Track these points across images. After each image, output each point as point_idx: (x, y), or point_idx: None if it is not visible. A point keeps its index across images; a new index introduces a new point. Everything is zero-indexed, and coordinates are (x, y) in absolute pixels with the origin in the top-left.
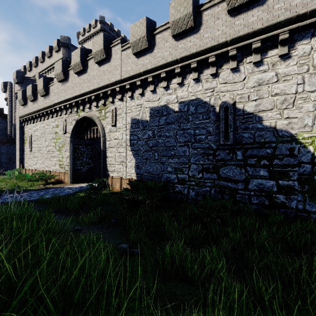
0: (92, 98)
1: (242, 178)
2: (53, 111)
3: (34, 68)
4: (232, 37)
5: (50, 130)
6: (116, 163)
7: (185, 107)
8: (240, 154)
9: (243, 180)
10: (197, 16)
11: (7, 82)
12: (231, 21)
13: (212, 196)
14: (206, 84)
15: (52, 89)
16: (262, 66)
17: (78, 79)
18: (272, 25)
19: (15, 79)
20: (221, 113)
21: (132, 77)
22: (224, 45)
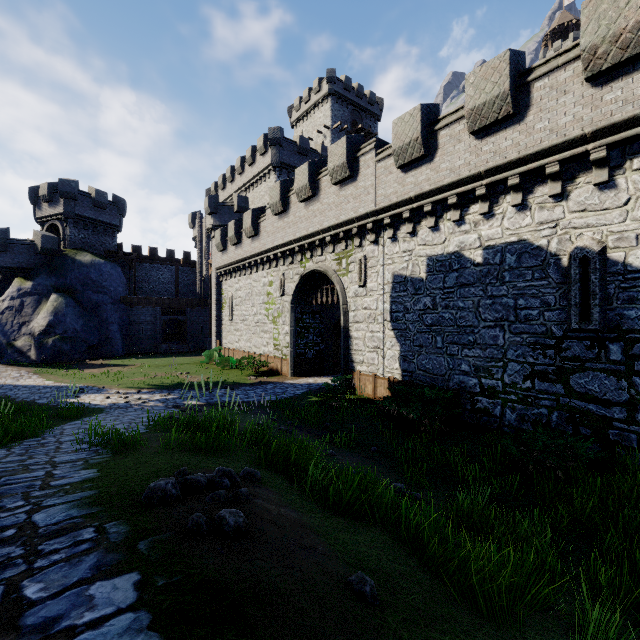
0: (326, 241)
1: (621, 399)
2: (265, 261)
3: (229, 184)
4: (596, 127)
5: (259, 290)
6: (367, 349)
7: (497, 256)
8: (617, 351)
9: (623, 403)
10: (520, 91)
11: (196, 213)
12: (595, 95)
13: (552, 425)
14: (539, 213)
15: (264, 226)
16: None
17: (304, 211)
18: None
19: (207, 209)
20: (573, 270)
21: (395, 205)
22: (578, 141)
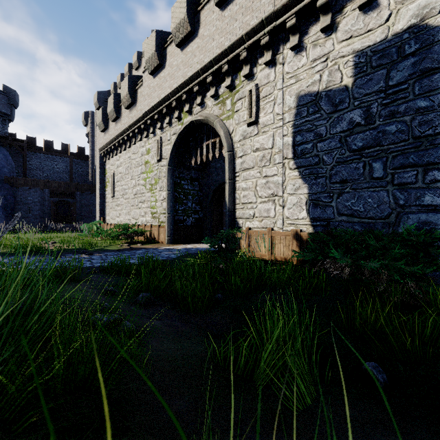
0: (206, 82)
1: None
2: (142, 128)
3: (120, 90)
4: None
5: (137, 161)
6: (259, 199)
7: None
8: None
9: None
10: None
11: (89, 112)
12: None
13: None
14: None
15: (141, 91)
16: None
17: (182, 56)
18: None
19: (96, 103)
20: None
21: None
22: None
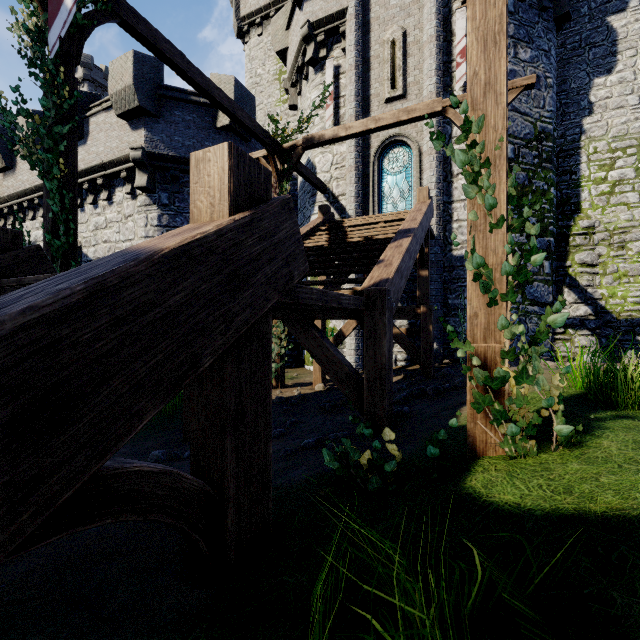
0: None
1: None
2: None
3: None
4: None
5: None
6: None
7: None
8: None
9: None
10: None
11: None
12: None
13: None
14: None
15: None
16: (98, 209)
17: None
18: (90, 168)
19: None
20: None
21: None
22: None
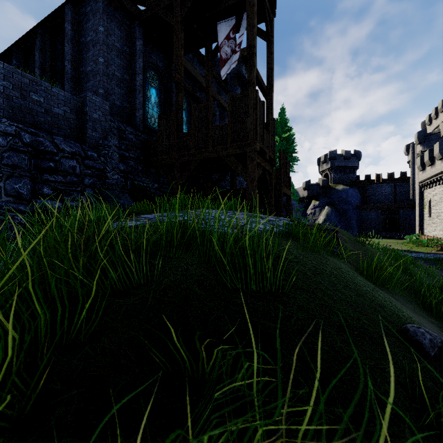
0: None
1: None
2: None
3: (441, 113)
4: None
5: None
6: None
7: None
8: None
9: None
10: None
11: (409, 144)
12: None
13: None
14: None
15: None
16: None
17: None
18: None
19: (416, 141)
20: None
21: None
22: None
